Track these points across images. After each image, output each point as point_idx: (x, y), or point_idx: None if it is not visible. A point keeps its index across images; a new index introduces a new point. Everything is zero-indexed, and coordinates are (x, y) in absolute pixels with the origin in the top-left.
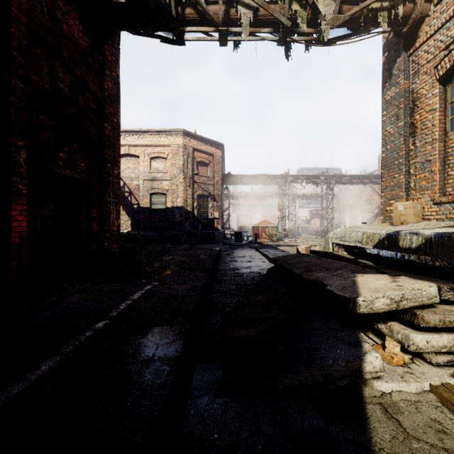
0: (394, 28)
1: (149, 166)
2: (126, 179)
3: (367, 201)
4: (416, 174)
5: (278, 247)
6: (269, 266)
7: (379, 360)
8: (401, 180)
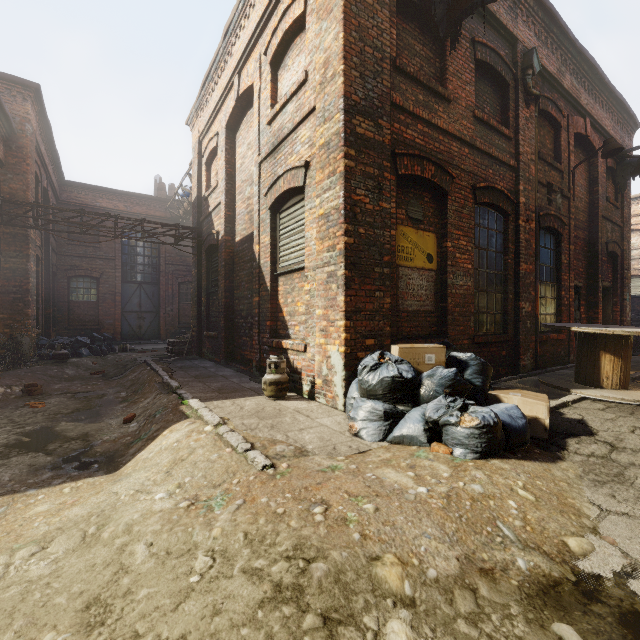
0: None
1: None
2: None
3: None
4: None
5: None
6: None
7: None
8: None
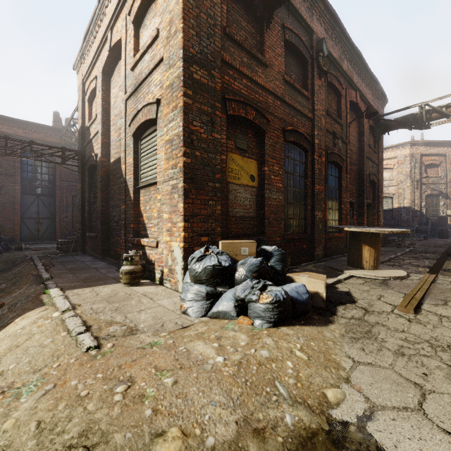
0: None
1: None
2: None
3: None
4: None
5: None
6: None
7: None
8: None
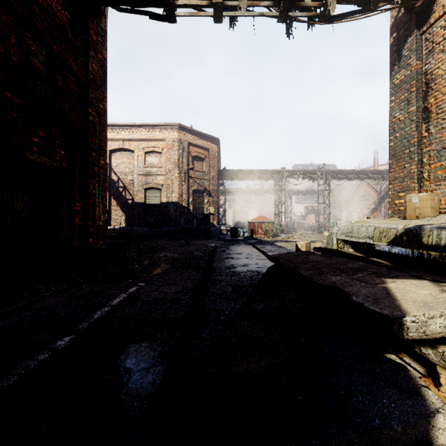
0: (406, 2)
1: (143, 160)
2: (120, 174)
3: (363, 196)
4: (431, 163)
5: (275, 243)
6: (267, 264)
7: None
8: (412, 170)
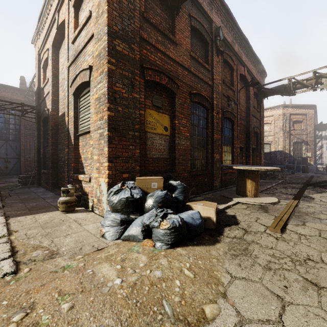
0: None
1: None
2: None
3: None
4: None
5: None
6: None
7: None
8: None
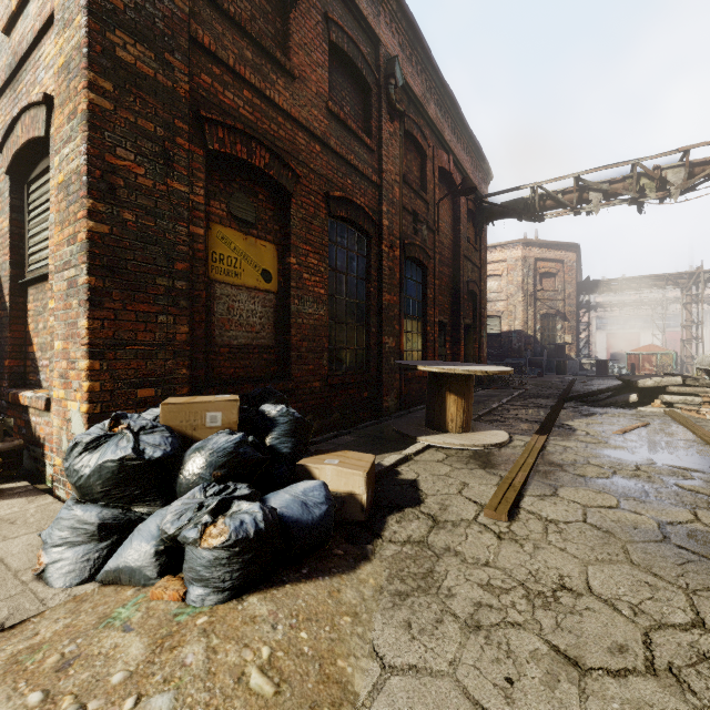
0: None
1: None
2: None
3: None
4: None
5: None
6: None
7: (635, 396)
8: None
